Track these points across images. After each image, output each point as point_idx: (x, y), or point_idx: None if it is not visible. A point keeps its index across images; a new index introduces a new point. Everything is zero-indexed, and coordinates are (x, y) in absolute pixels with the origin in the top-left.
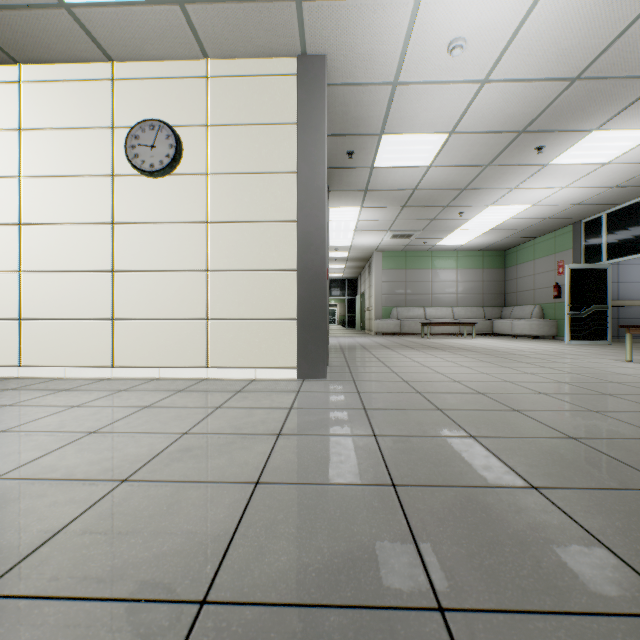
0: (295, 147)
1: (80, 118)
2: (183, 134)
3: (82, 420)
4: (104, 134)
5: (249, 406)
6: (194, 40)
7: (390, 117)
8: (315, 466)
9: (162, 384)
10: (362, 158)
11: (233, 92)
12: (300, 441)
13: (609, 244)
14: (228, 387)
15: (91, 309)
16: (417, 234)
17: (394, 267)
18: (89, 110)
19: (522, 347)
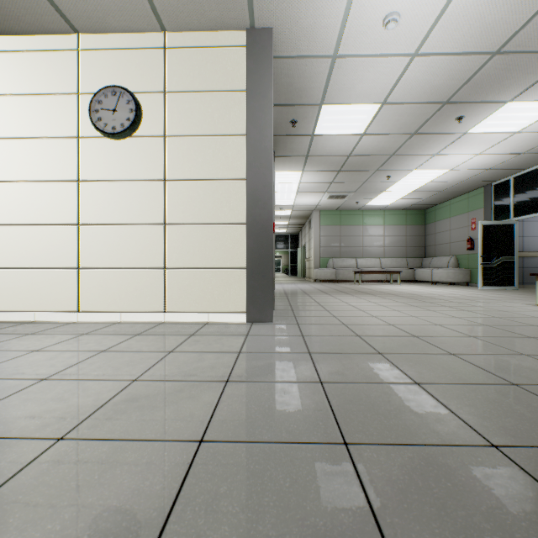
0: (244, 112)
1: (48, 85)
2: (142, 100)
3: (37, 366)
4: (70, 99)
5: (200, 350)
6: (152, 13)
7: (329, 88)
8: (262, 419)
9: (122, 328)
10: (304, 126)
11: (188, 62)
12: (247, 389)
13: (516, 203)
14: (182, 331)
15: (58, 259)
16: (350, 195)
17: (330, 224)
18: (57, 77)
19: (442, 292)
